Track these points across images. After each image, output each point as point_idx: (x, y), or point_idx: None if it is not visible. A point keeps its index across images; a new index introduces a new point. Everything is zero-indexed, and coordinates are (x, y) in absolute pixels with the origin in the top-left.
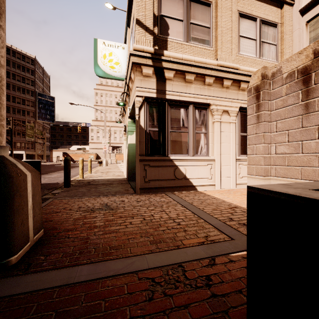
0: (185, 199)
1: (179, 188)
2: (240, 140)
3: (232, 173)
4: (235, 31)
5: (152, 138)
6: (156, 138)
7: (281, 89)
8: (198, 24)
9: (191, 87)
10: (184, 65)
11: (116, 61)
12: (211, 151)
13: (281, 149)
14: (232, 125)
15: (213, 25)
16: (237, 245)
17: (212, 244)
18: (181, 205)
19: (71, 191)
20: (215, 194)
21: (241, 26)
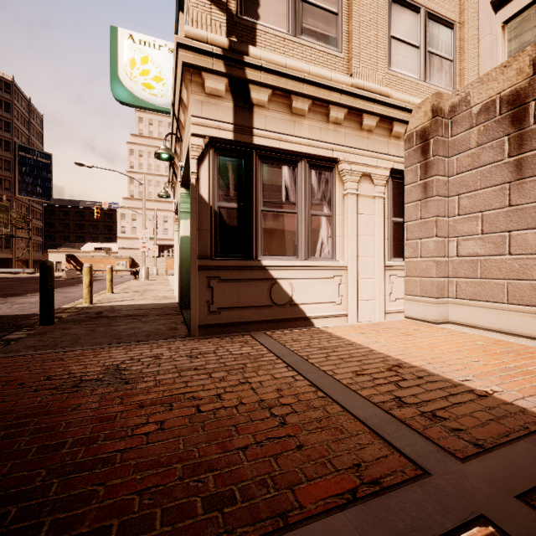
0: (292, 348)
1: (279, 323)
2: (392, 230)
3: (377, 292)
4: (382, 26)
5: (226, 224)
6: (233, 223)
7: (469, 136)
8: (315, 4)
9: (303, 126)
10: (289, 79)
11: (157, 75)
12: (339, 251)
13: (469, 248)
14: (378, 202)
15: (344, 10)
16: (445, 500)
17: (379, 501)
18: (285, 363)
19: (50, 333)
20: (349, 335)
21: (394, 19)
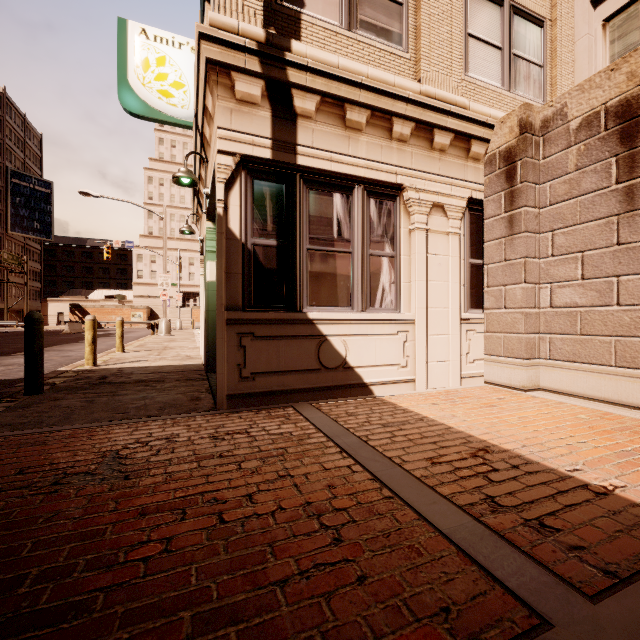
0: (347, 426)
1: (329, 392)
2: (469, 275)
3: (451, 351)
4: (458, 21)
5: (262, 266)
6: (271, 264)
7: (566, 157)
8: None
9: (360, 143)
10: (342, 83)
11: (177, 80)
12: (405, 300)
13: (566, 296)
14: (452, 239)
15: None
16: None
17: None
18: (338, 447)
19: (35, 406)
20: (419, 406)
21: (472, 13)
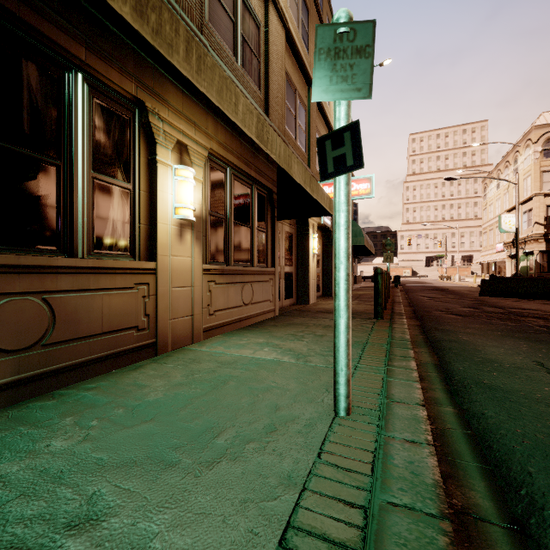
0: None
1: None
2: None
3: None
4: None
5: (543, 266)
6: (545, 266)
7: None
8: None
9: None
10: None
11: (513, 224)
12: None
13: None
14: None
15: None
16: None
17: None
18: None
19: None
20: None
21: None
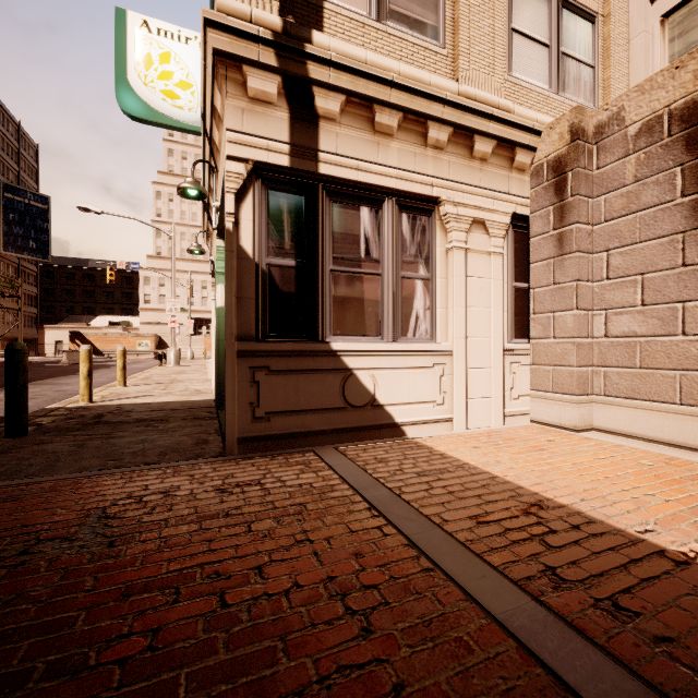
0: (376, 475)
1: (356, 434)
2: (513, 300)
3: (494, 386)
4: (501, 13)
5: (279, 289)
6: (289, 288)
7: (624, 167)
8: None
9: (390, 150)
10: (370, 81)
11: (183, 79)
12: (441, 329)
13: (624, 325)
14: (495, 260)
15: None
16: None
17: None
18: (366, 502)
19: (15, 451)
20: (458, 451)
21: (516, 5)
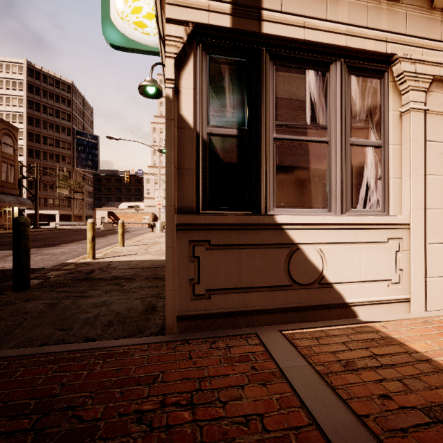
0: (356, 407)
1: (302, 313)
2: None
3: None
4: None
5: (220, 159)
6: (230, 158)
7: None
8: None
9: (340, 4)
10: None
11: (149, 11)
12: (394, 200)
13: None
14: None
15: None
16: None
17: None
18: None
19: (3, 308)
20: None
21: None
